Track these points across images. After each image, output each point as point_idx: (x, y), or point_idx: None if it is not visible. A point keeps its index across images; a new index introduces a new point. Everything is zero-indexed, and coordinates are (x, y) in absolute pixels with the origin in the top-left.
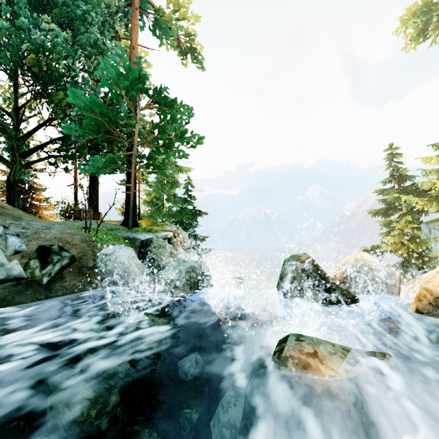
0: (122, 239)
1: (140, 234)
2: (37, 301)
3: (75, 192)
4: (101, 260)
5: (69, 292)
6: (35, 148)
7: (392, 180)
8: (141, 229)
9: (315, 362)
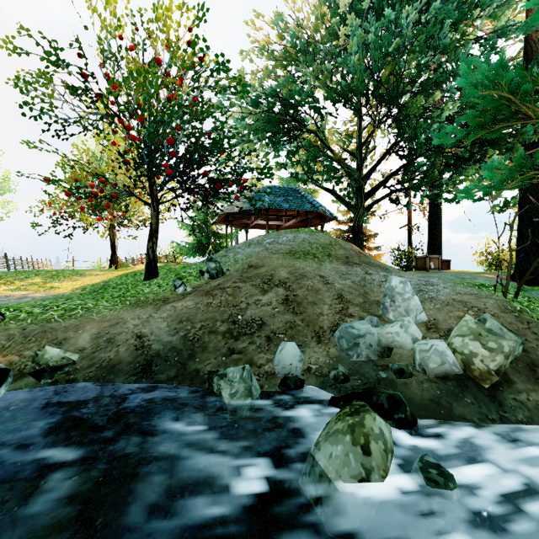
0: None
1: None
2: (489, 423)
3: (409, 235)
4: None
5: (537, 419)
6: (378, 185)
7: None
8: None
9: None
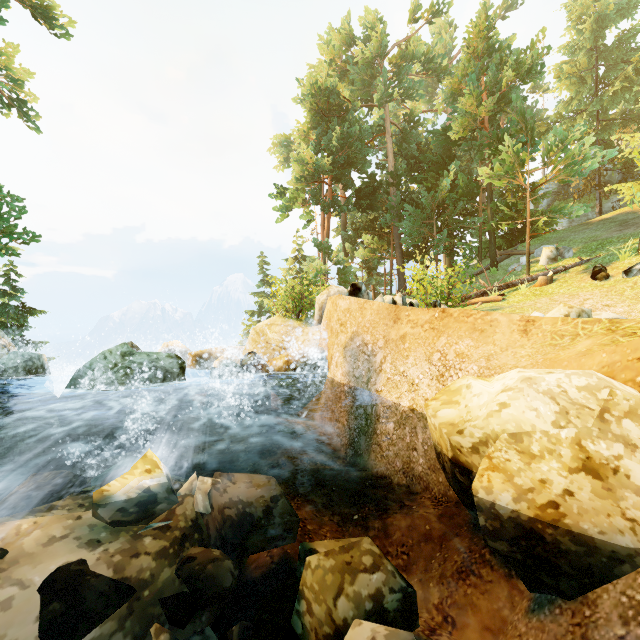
0: None
1: None
2: None
3: None
4: None
5: None
6: None
7: (261, 285)
8: None
9: None
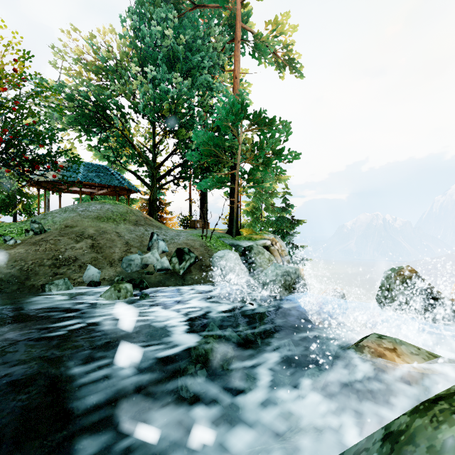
0: (228, 245)
1: (242, 241)
2: (177, 286)
3: (190, 205)
4: (215, 261)
5: (195, 282)
6: (165, 174)
7: None
8: (243, 237)
9: (391, 355)
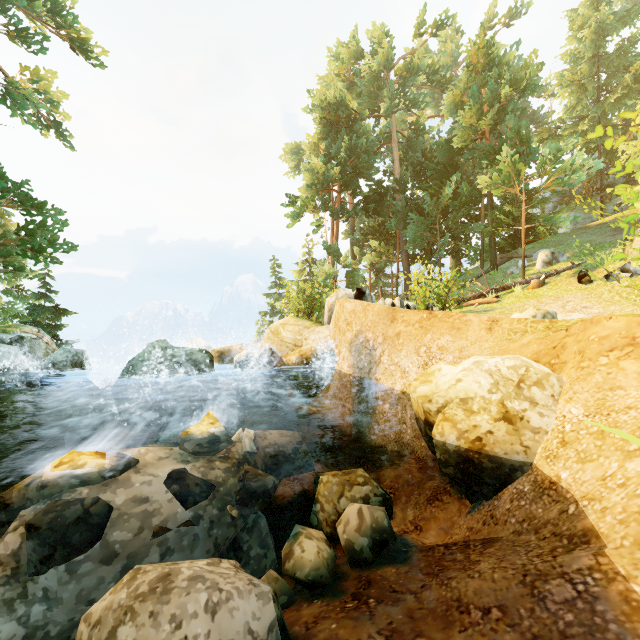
0: None
1: None
2: None
3: None
4: None
5: None
6: None
7: (273, 286)
8: None
9: None
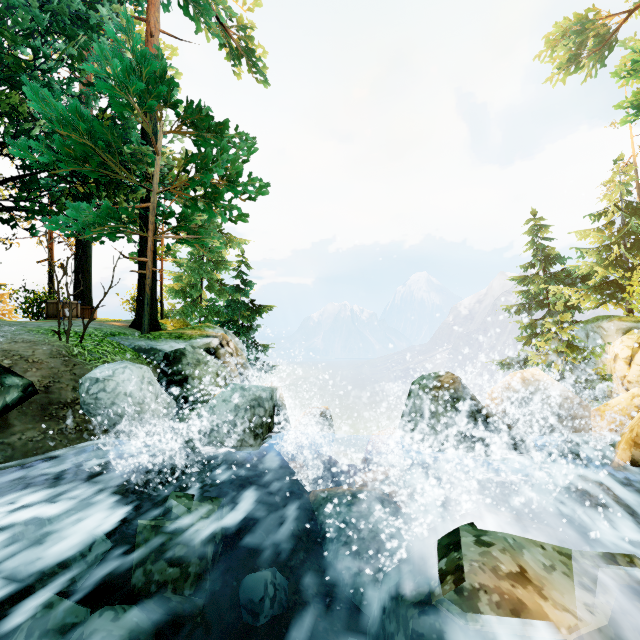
0: (131, 350)
1: (163, 342)
2: None
3: (50, 273)
4: (88, 391)
5: (19, 455)
6: None
7: (537, 263)
8: (165, 334)
9: (530, 596)
